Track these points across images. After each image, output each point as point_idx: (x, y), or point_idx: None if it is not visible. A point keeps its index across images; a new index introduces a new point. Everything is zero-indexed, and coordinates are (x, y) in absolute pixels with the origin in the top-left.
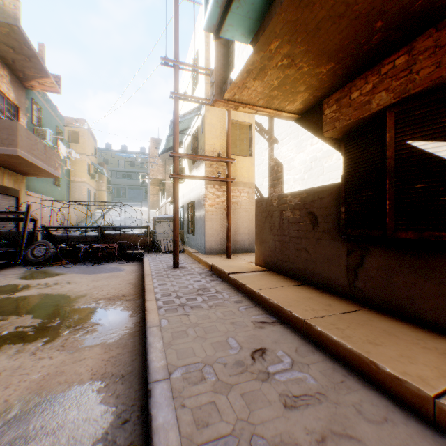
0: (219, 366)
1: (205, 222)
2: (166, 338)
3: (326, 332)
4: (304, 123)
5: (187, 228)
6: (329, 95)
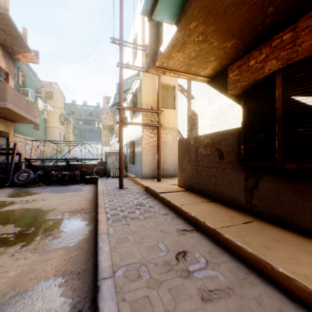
0: (152, 265)
1: (142, 156)
2: (112, 243)
3: (231, 239)
4: (213, 84)
5: (129, 160)
6: (232, 64)
